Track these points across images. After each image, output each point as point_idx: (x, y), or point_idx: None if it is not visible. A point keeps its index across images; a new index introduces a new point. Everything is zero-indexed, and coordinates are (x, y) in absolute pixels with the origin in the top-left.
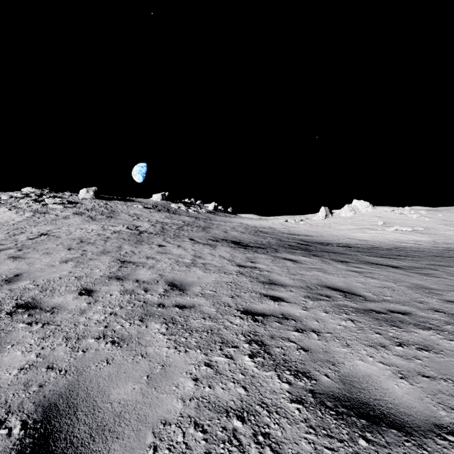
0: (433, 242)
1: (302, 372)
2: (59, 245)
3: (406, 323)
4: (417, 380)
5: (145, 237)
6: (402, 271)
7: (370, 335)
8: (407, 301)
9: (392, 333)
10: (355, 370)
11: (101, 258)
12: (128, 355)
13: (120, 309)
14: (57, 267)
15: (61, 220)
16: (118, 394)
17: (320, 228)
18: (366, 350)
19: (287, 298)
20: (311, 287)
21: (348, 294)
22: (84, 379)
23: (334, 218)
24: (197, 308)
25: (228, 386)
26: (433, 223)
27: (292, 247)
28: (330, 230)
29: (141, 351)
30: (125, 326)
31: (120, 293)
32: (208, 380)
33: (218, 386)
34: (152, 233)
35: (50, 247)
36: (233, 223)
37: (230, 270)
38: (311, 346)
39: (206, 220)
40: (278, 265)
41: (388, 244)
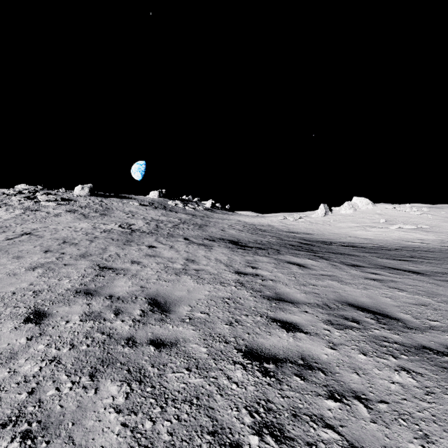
0: (440, 241)
1: None
2: (37, 246)
3: None
4: None
5: (135, 237)
6: (427, 278)
7: None
8: None
9: None
10: None
11: (78, 263)
12: None
13: (69, 351)
14: (19, 276)
15: (51, 218)
16: None
17: (320, 225)
18: None
19: (303, 324)
20: (329, 305)
21: (380, 316)
22: None
23: (334, 216)
24: (181, 346)
25: None
26: (437, 220)
27: (295, 248)
28: (330, 228)
29: None
30: (63, 391)
31: (81, 318)
32: None
33: None
34: (144, 231)
35: (26, 249)
36: (231, 220)
37: (228, 279)
38: (365, 440)
39: (203, 217)
40: (283, 271)
41: (394, 243)
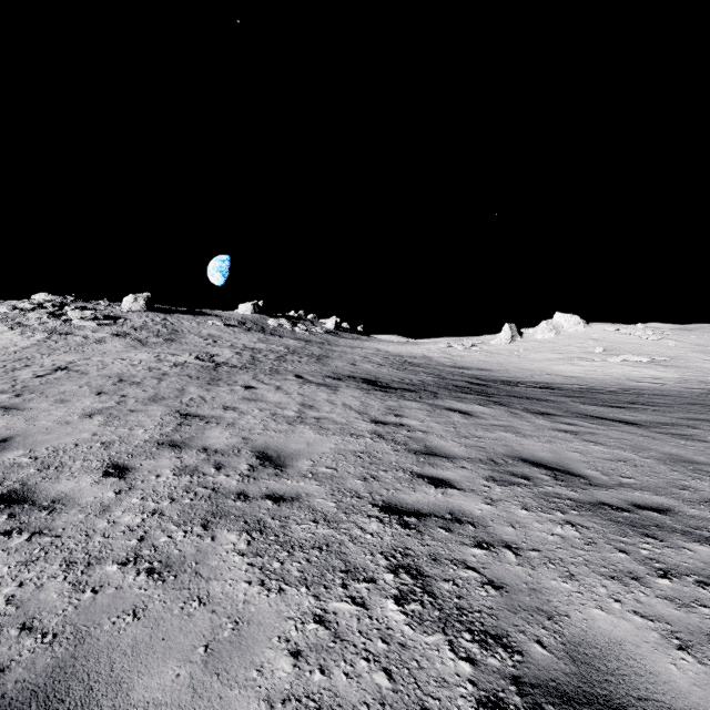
0: (683, 380)
1: (494, 634)
2: (83, 386)
3: (667, 529)
4: (709, 653)
5: (223, 374)
6: (643, 430)
7: (609, 555)
8: (661, 487)
9: (647, 551)
10: (592, 631)
11: (149, 409)
12: (175, 600)
13: (171, 504)
14: (75, 424)
15: (92, 345)
16: (145, 690)
17: (503, 357)
18: (606, 587)
19: (458, 481)
20: (496, 461)
21: (560, 472)
22: (87, 653)
23: (525, 342)
24: (304, 501)
25: (356, 668)
26: (683, 349)
27: (460, 390)
28: (518, 361)
29: (199, 590)
30: (176, 538)
31: (175, 472)
32: (319, 655)
33: (339, 670)
34: (235, 365)
35: (69, 390)
36: (366, 349)
37: (361, 430)
38: (506, 578)
39: (323, 344)
40: (439, 421)
41: (612, 383)
